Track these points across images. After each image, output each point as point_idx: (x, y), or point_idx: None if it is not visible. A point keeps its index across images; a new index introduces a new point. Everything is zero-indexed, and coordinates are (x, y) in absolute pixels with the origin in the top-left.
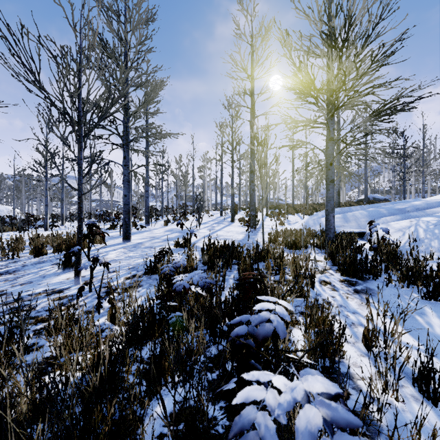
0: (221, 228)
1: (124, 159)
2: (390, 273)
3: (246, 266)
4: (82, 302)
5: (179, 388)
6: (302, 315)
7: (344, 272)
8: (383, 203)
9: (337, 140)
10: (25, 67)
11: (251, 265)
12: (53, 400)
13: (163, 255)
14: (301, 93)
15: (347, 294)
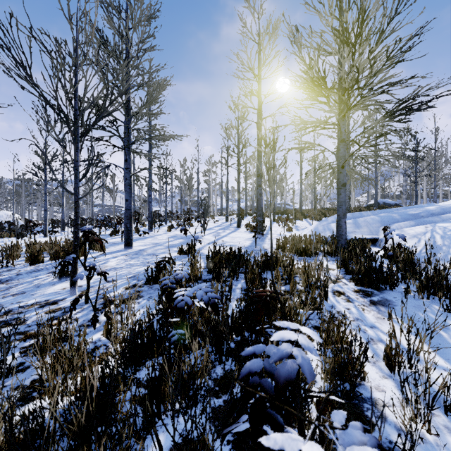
0: (226, 234)
1: (125, 162)
2: (408, 283)
3: (254, 275)
4: (77, 315)
5: (180, 416)
6: (316, 330)
7: (359, 282)
8: (396, 208)
9: (349, 142)
10: (15, 60)
11: (259, 274)
12: (34, 435)
13: (164, 265)
14: (312, 91)
15: (363, 306)
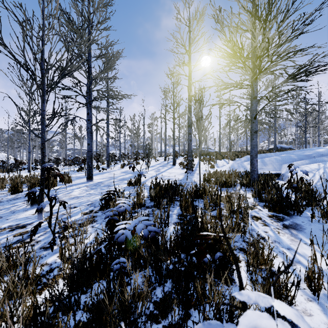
0: (165, 170)
1: (87, 115)
2: (313, 209)
3: (187, 203)
4: (39, 238)
5: None
6: (243, 253)
7: (272, 208)
8: (293, 151)
9: (260, 99)
10: None
11: (192, 203)
12: None
13: (110, 197)
14: (232, 57)
15: (278, 229)
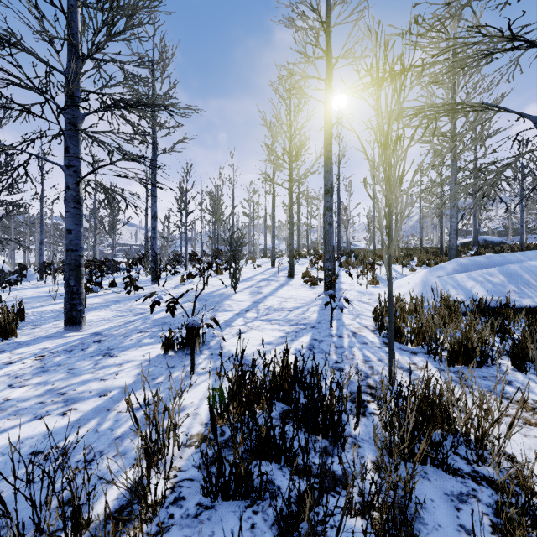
0: (272, 290)
1: (65, 152)
2: None
3: None
4: None
5: None
6: None
7: None
8: None
9: None
10: None
11: None
12: None
13: None
14: None
15: None
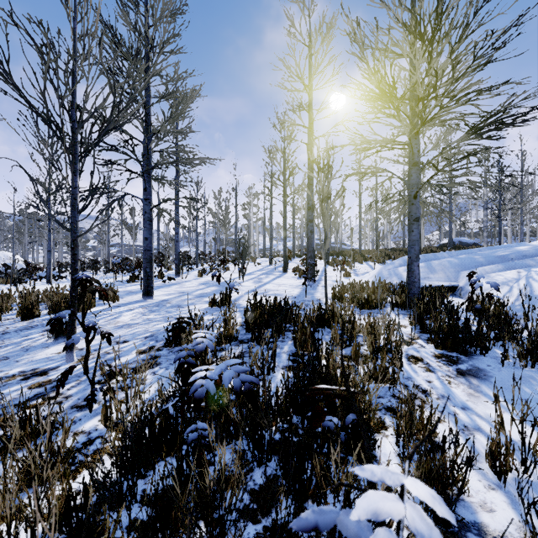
0: (270, 280)
1: (144, 191)
2: (505, 346)
3: (305, 335)
4: (70, 391)
5: None
6: (391, 416)
7: (440, 344)
8: (478, 249)
9: (424, 166)
10: None
11: (312, 335)
12: None
13: (183, 327)
14: (378, 100)
15: (448, 377)
